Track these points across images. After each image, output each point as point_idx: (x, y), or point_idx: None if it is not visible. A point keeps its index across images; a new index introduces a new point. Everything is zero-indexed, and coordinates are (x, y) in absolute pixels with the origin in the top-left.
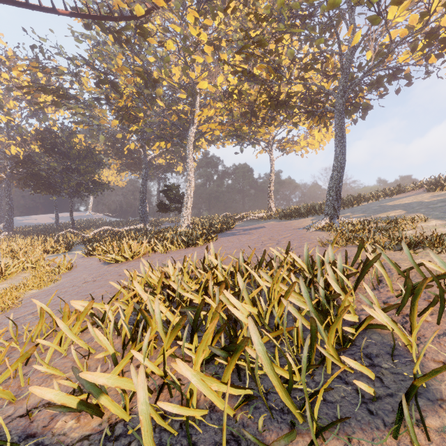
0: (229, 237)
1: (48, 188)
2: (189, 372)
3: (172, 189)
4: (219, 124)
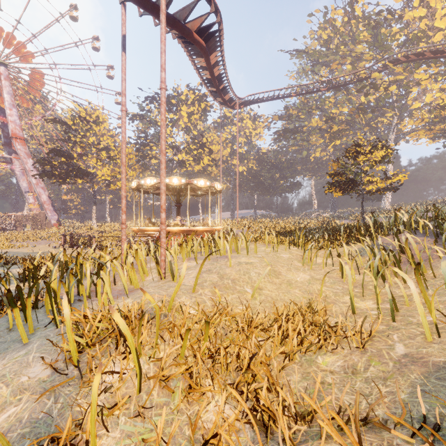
0: None
1: (269, 190)
2: None
3: None
4: (428, 130)
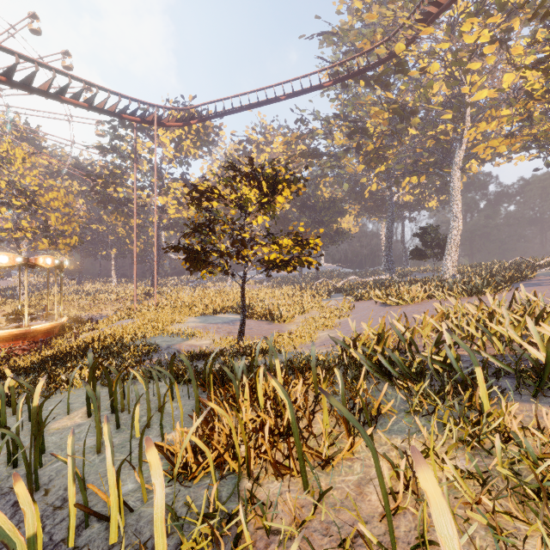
0: (531, 288)
1: None
2: (548, 329)
3: (429, 232)
4: (507, 138)
